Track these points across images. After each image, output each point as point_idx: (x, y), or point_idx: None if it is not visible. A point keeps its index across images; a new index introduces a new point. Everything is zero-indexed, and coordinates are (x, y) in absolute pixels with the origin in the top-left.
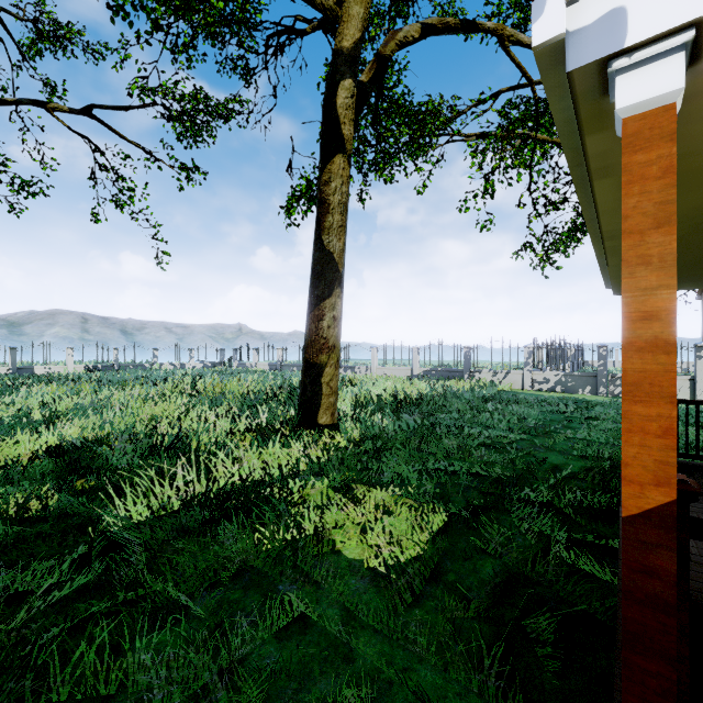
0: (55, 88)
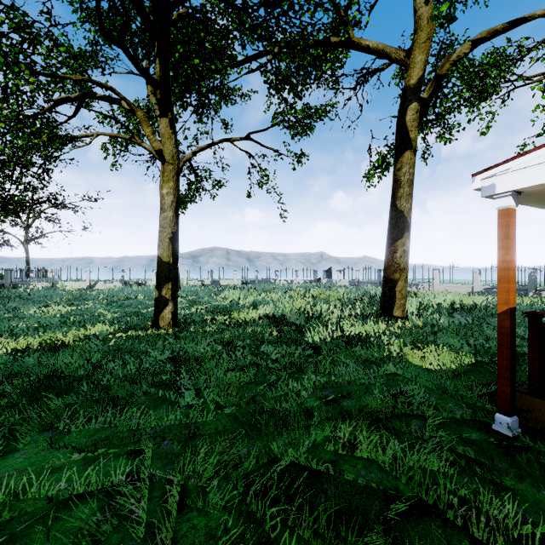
0: (227, 124)
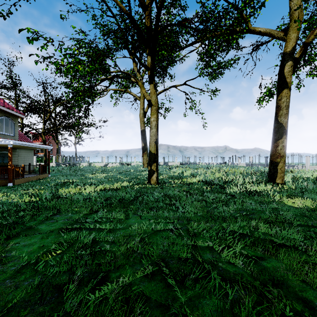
0: (171, 76)
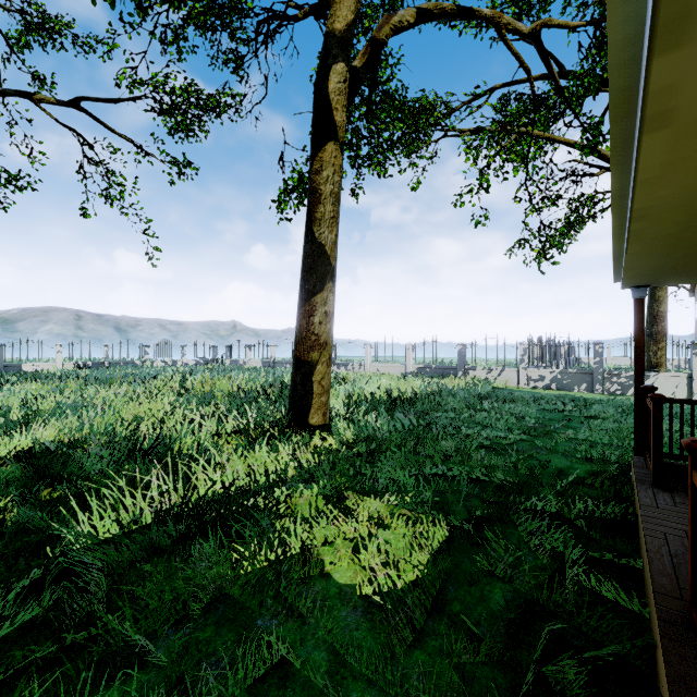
0: (44, 81)
